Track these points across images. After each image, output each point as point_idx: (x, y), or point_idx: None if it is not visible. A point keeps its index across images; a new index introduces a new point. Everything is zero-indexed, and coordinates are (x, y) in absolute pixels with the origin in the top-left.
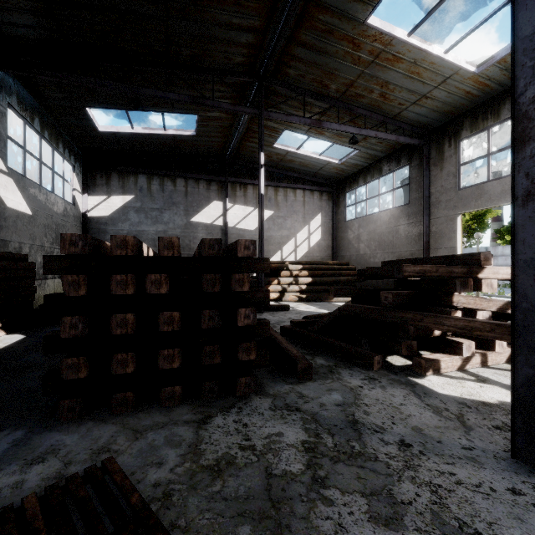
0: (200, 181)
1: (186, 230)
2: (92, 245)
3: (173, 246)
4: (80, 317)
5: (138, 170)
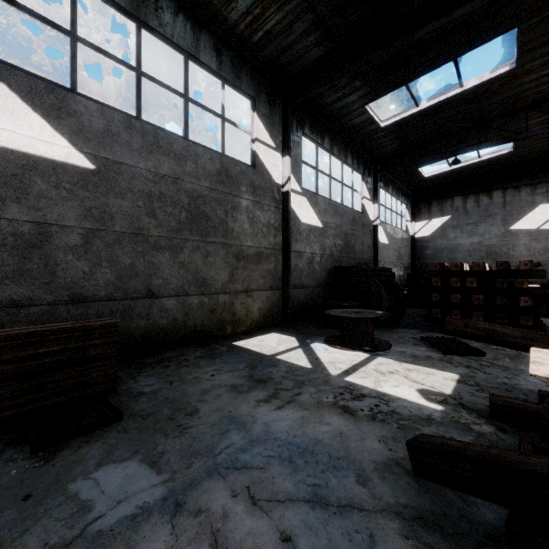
0: (521, 188)
1: (504, 239)
2: (441, 266)
3: (479, 265)
4: (438, 294)
5: (454, 194)
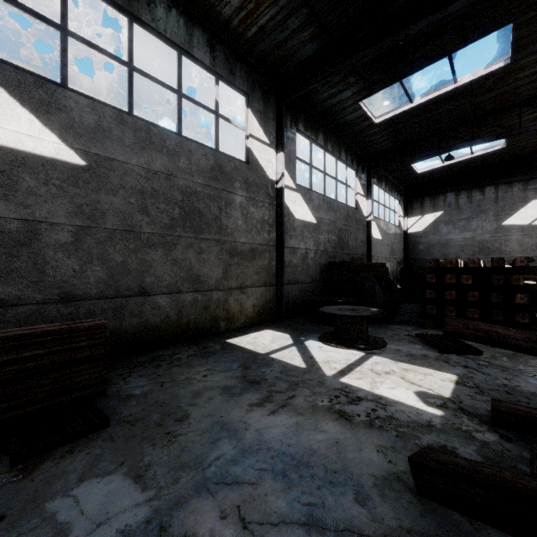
0: (513, 184)
1: (496, 234)
2: (436, 263)
3: (474, 262)
4: (433, 290)
5: (446, 190)
